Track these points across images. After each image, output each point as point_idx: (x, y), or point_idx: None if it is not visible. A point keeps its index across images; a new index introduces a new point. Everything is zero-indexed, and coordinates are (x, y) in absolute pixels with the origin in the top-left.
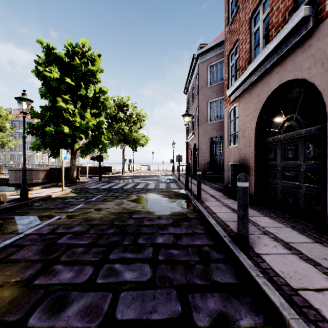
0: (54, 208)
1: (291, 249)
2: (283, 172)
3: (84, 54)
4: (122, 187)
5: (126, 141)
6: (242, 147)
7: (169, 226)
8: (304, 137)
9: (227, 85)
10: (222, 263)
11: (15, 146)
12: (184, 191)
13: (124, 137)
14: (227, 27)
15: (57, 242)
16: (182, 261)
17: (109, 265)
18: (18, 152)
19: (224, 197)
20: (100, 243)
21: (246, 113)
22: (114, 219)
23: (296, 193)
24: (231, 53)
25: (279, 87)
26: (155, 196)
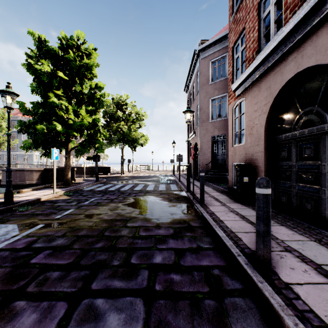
0: (39, 214)
1: (327, 276)
2: (299, 174)
3: (79, 48)
4: (119, 188)
5: (125, 140)
6: (249, 146)
7: (169, 238)
8: (327, 133)
9: (232, 80)
10: (239, 297)
11: (13, 146)
12: (185, 193)
13: (123, 136)
14: (232, 16)
15: (30, 261)
16: (187, 294)
17: (89, 301)
18: (16, 152)
19: (229, 200)
20: (83, 264)
21: (254, 108)
22: (105, 229)
23: (316, 199)
24: (236, 44)
25: (294, 76)
26: (153, 199)
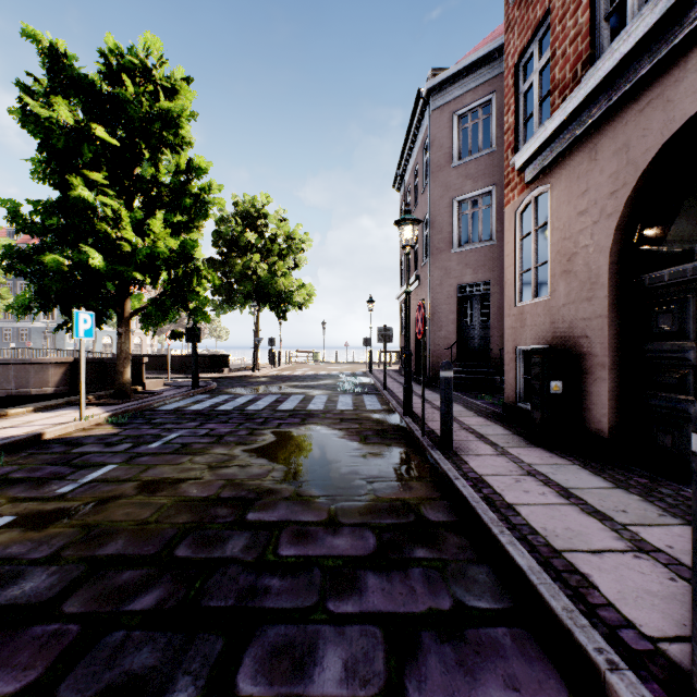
0: (18, 482)
1: None
2: None
3: (150, 75)
4: (244, 406)
5: (262, 296)
6: (564, 303)
7: (365, 572)
8: None
9: (514, 144)
10: None
11: None
12: (401, 419)
13: (257, 288)
14: None
15: None
16: None
17: None
18: (29, 323)
19: (513, 439)
20: (66, 696)
21: (577, 207)
22: (181, 532)
23: None
24: (524, 57)
25: None
26: (323, 435)
